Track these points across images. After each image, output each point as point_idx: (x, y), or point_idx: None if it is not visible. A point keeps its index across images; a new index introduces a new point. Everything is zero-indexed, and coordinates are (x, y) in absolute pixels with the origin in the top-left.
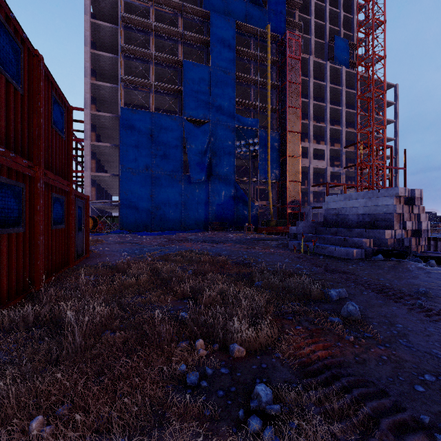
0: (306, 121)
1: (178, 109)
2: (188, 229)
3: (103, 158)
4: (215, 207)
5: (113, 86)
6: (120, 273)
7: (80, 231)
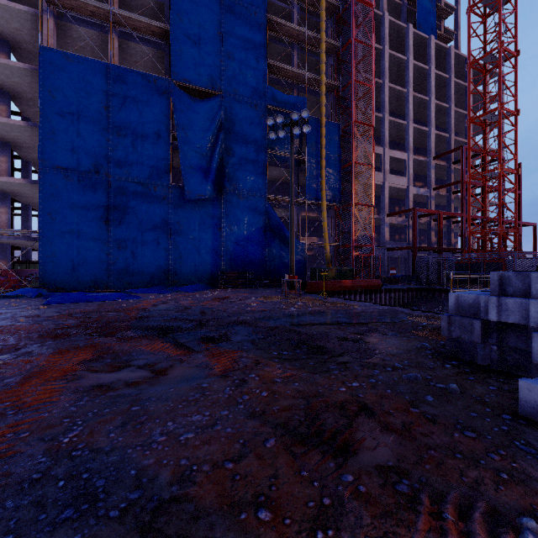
0: (379, 113)
1: (165, 69)
2: (180, 285)
3: (33, 157)
4: (231, 246)
5: (31, 11)
6: None
7: None
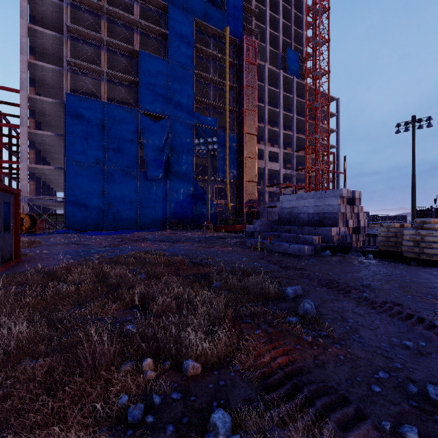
0: (262, 125)
1: (134, 101)
2: (144, 228)
3: (45, 148)
4: (173, 205)
5: (56, 68)
6: (57, 280)
7: (8, 231)
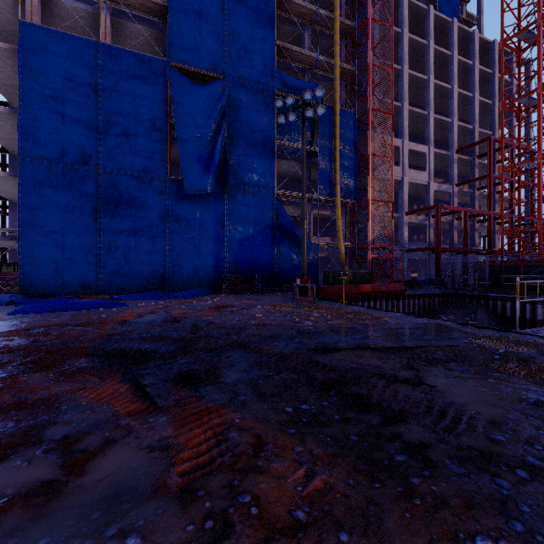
0: (398, 102)
1: (162, 51)
2: (179, 290)
3: None
4: (235, 246)
5: None
6: None
7: None
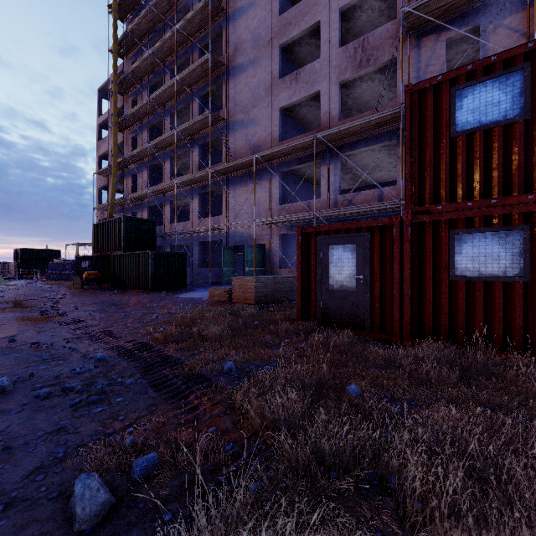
0: None
1: None
2: None
3: None
4: None
5: None
6: None
7: None
